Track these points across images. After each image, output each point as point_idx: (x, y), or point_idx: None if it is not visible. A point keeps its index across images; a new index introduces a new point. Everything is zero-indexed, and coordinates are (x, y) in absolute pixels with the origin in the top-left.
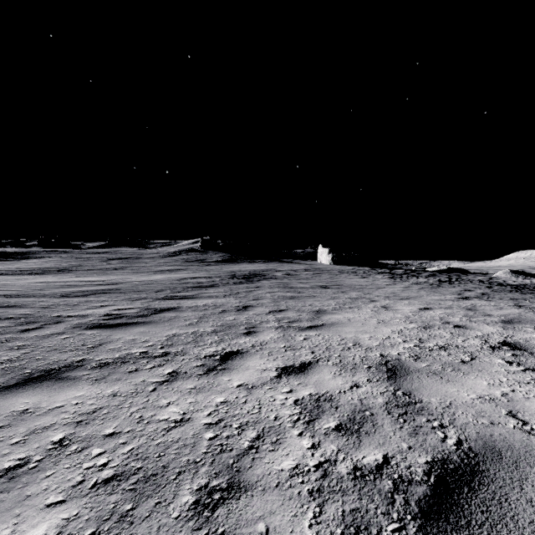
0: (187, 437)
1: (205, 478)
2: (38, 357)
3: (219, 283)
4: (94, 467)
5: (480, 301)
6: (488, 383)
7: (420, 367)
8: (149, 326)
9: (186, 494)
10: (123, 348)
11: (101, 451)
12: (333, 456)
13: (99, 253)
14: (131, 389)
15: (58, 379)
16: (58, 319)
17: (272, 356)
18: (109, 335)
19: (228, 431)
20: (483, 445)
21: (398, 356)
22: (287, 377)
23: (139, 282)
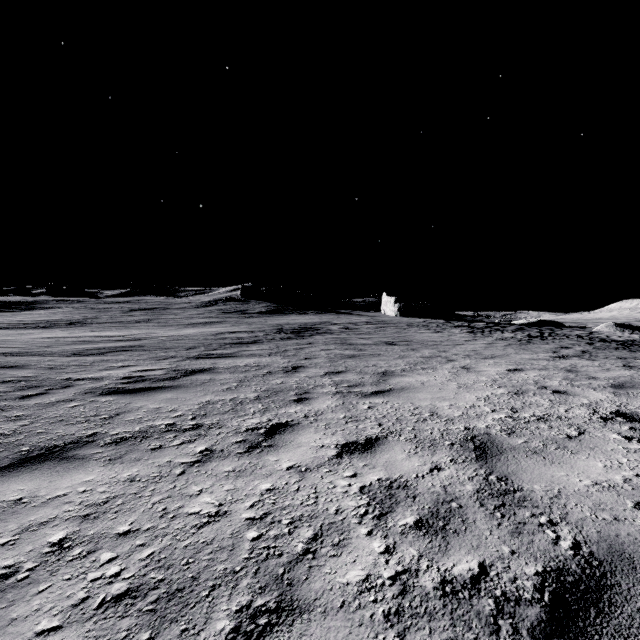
0: (224, 537)
1: (246, 595)
2: (40, 430)
3: (263, 339)
4: (101, 579)
5: (581, 360)
6: (604, 465)
7: (515, 444)
8: (177, 391)
9: (222, 618)
10: (145, 419)
11: (112, 557)
12: (413, 563)
13: (120, 303)
14: (154, 473)
15: (63, 458)
16: (66, 383)
17: (330, 429)
18: (128, 403)
19: (276, 529)
20: (608, 549)
21: (487, 430)
22: (350, 456)
23: (166, 337)
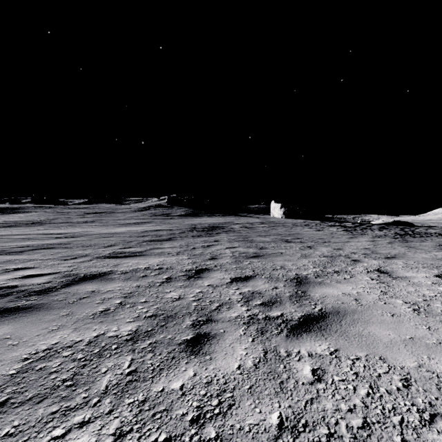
0: None
1: None
2: None
3: (177, 236)
4: None
5: None
6: None
7: None
8: (26, 319)
9: None
10: None
11: None
12: None
13: (79, 208)
14: None
15: None
16: None
17: None
18: None
19: None
20: None
21: None
22: None
23: (100, 234)
